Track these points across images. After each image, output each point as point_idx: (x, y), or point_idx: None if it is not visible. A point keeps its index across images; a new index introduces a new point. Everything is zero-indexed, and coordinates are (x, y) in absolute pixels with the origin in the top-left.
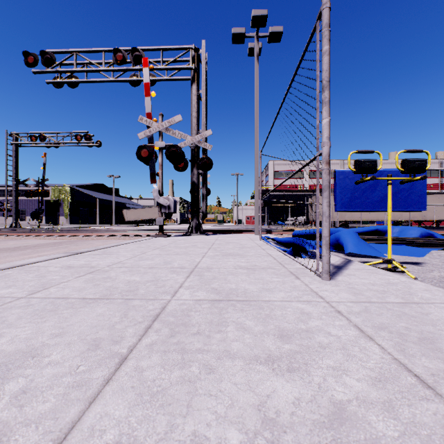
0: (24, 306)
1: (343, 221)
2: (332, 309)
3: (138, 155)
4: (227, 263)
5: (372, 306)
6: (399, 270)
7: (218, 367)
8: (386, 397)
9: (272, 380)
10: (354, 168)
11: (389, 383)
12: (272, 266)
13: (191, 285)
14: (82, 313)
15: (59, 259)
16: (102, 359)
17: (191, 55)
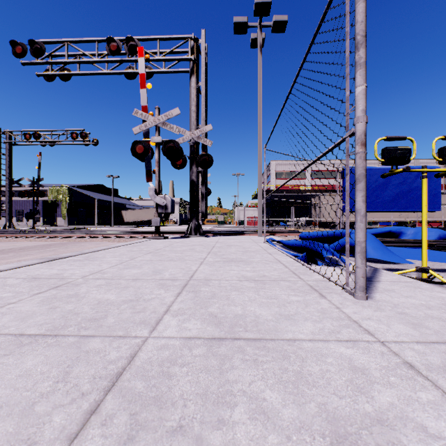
0: None
1: None
2: (398, 360)
3: (133, 151)
4: (230, 272)
5: None
6: (440, 282)
7: None
8: None
9: None
10: (381, 158)
11: None
12: (285, 277)
13: (182, 308)
14: None
15: (29, 267)
16: None
17: (190, 45)
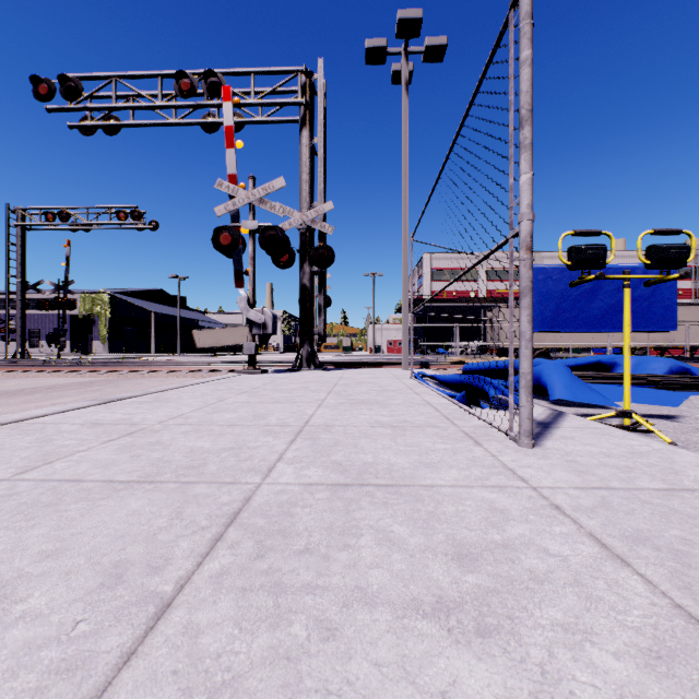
0: (3, 496)
1: (541, 348)
2: (545, 502)
3: (215, 241)
4: (359, 417)
5: (613, 496)
6: (645, 430)
7: (343, 625)
8: (681, 698)
9: (450, 656)
10: (568, 260)
11: (679, 664)
12: (433, 423)
13: (298, 456)
14: (102, 509)
15: (81, 411)
16: (124, 606)
17: (301, 83)
